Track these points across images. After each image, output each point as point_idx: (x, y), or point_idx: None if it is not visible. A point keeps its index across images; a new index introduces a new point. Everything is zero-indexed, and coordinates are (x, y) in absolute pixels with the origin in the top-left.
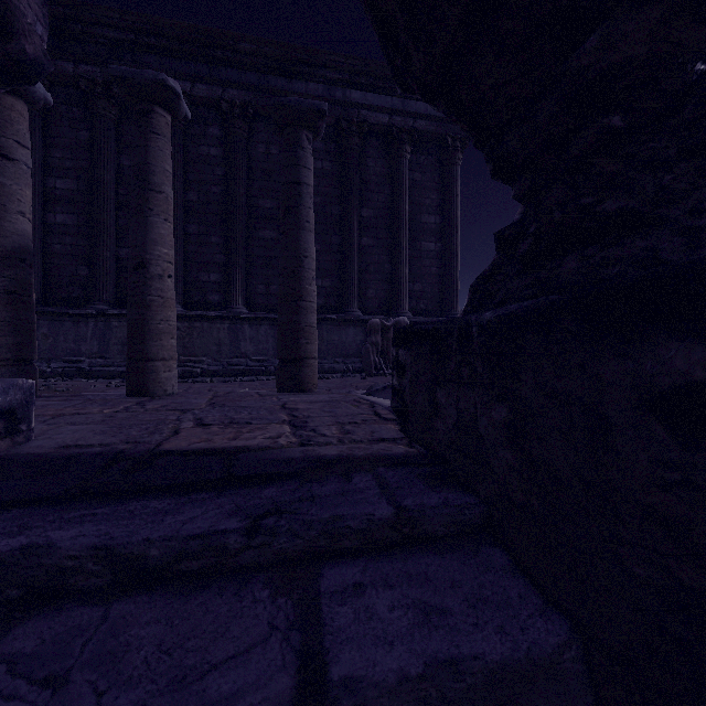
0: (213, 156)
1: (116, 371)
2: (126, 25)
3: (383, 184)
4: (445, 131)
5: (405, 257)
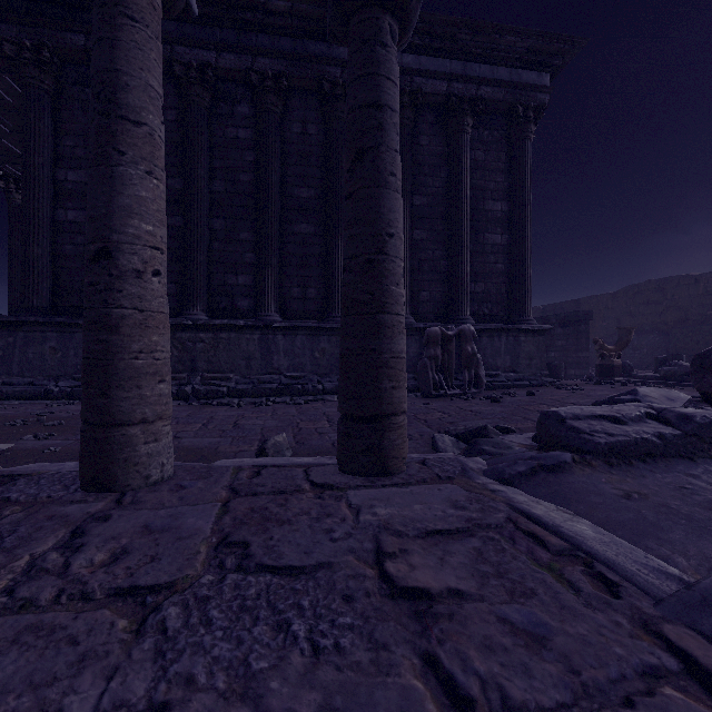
0: (242, 138)
1: None
2: None
3: (439, 166)
4: (514, 99)
5: (466, 252)
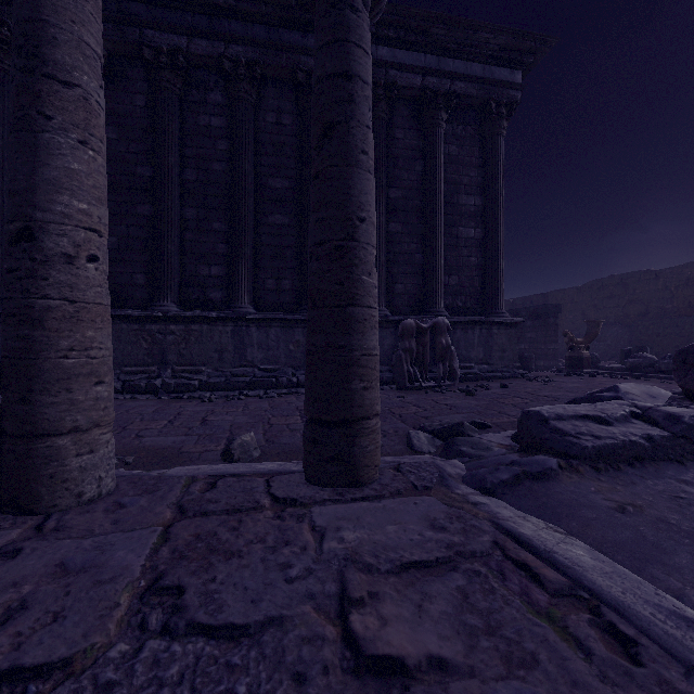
0: (214, 126)
1: None
2: None
3: (413, 160)
4: (487, 95)
5: (440, 245)
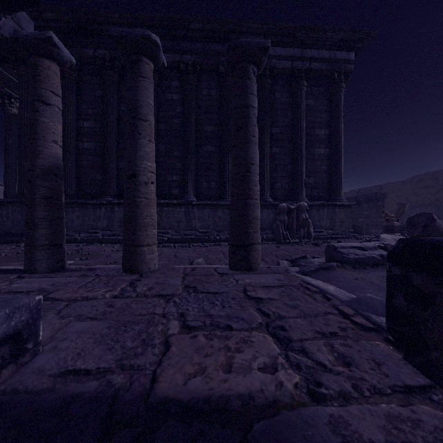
0: (174, 99)
1: (117, 239)
2: (123, 21)
3: (286, 110)
4: (332, 69)
5: (303, 160)
